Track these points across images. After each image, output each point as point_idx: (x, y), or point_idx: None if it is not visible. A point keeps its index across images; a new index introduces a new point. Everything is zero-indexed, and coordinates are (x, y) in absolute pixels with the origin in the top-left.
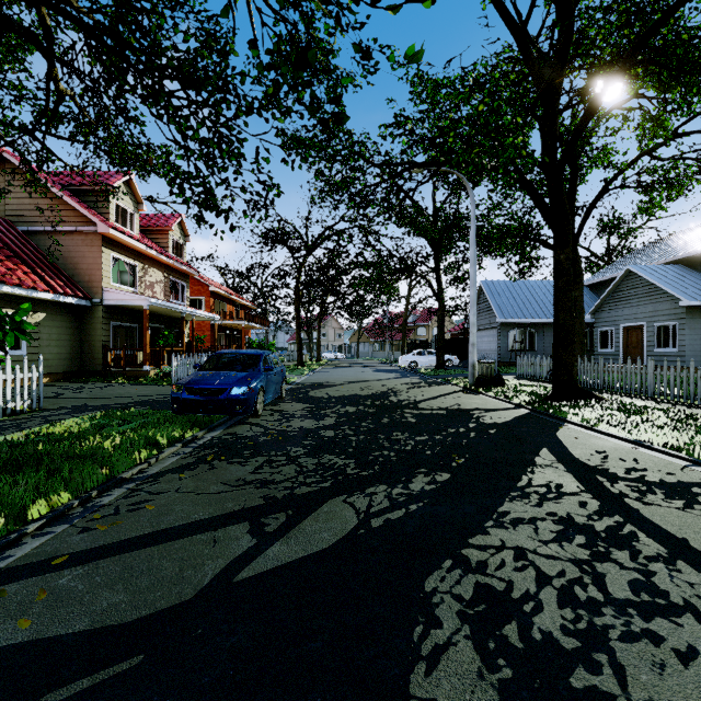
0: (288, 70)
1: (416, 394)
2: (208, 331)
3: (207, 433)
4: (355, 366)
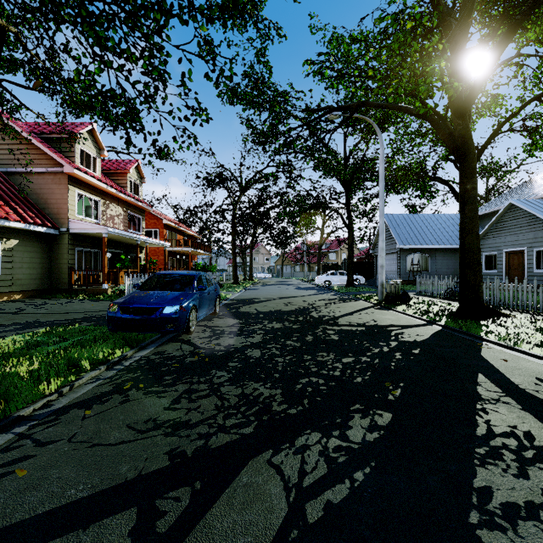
0: None
1: (334, 310)
2: (162, 256)
3: (138, 351)
4: (280, 284)
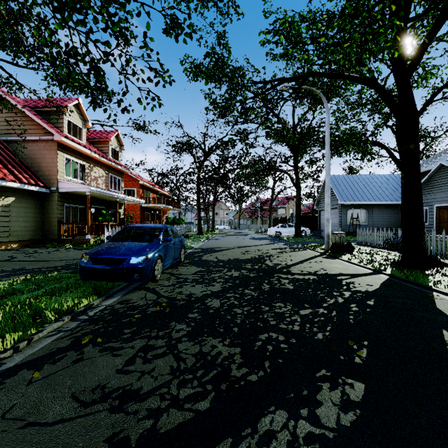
0: None
1: (286, 259)
2: (139, 211)
3: (104, 300)
4: (237, 234)
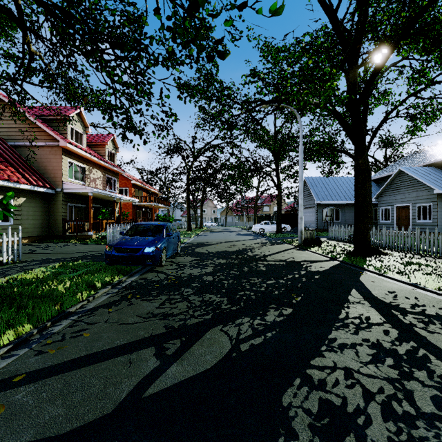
0: (182, 31)
1: (265, 251)
2: (131, 209)
3: (128, 278)
4: (224, 231)
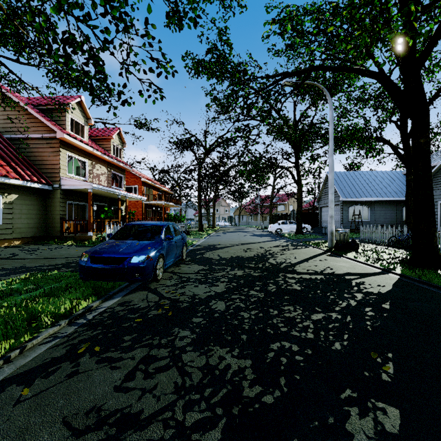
0: None
1: (289, 257)
2: (140, 208)
3: (104, 301)
4: (238, 231)
